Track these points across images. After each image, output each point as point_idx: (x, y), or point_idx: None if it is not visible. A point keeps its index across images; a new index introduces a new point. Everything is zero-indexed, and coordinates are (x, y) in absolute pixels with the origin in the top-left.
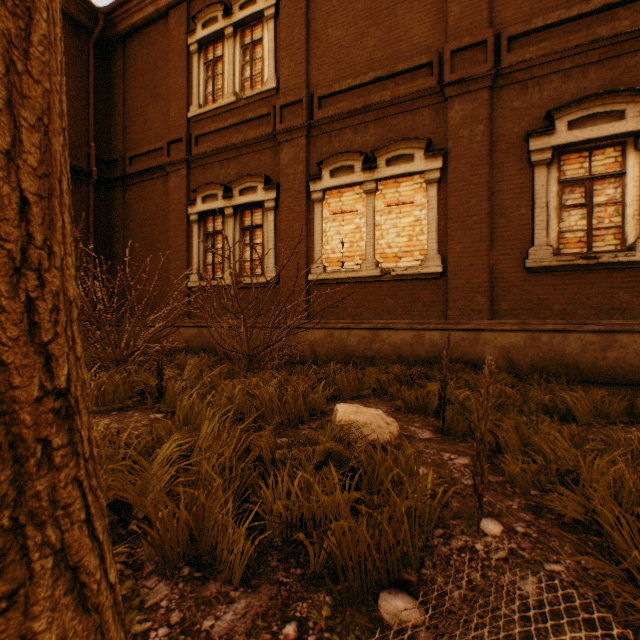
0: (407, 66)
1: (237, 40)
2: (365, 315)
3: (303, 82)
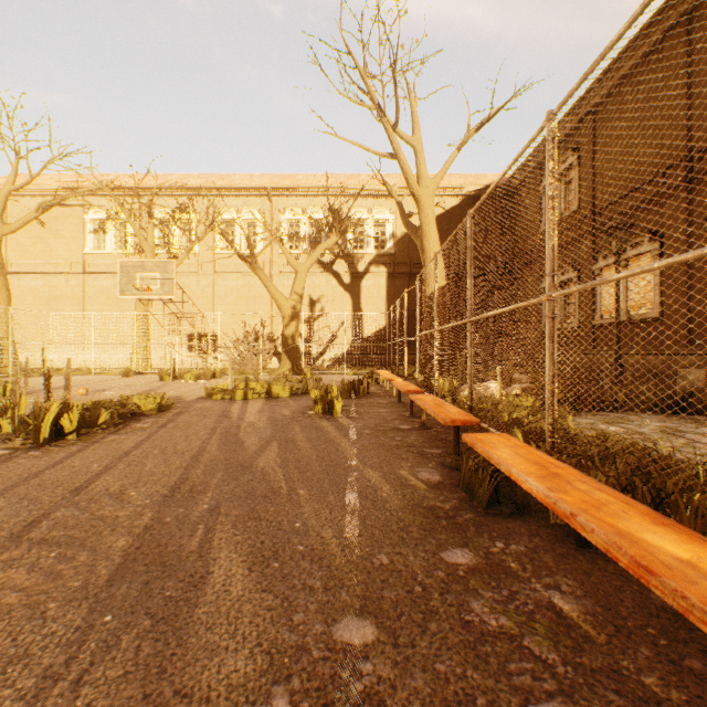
0: (641, 183)
1: (561, 181)
2: (622, 346)
3: (590, 202)
